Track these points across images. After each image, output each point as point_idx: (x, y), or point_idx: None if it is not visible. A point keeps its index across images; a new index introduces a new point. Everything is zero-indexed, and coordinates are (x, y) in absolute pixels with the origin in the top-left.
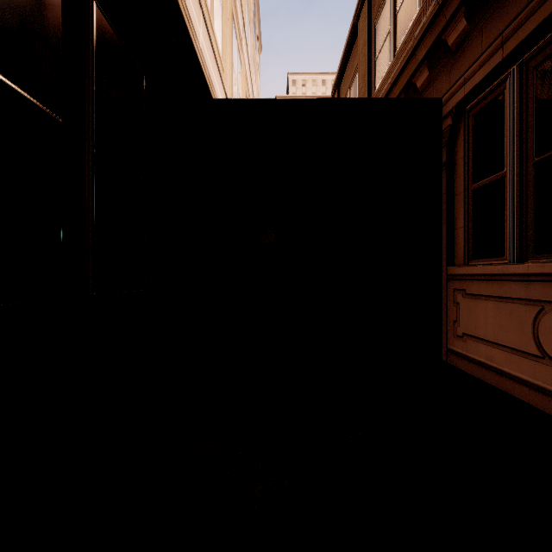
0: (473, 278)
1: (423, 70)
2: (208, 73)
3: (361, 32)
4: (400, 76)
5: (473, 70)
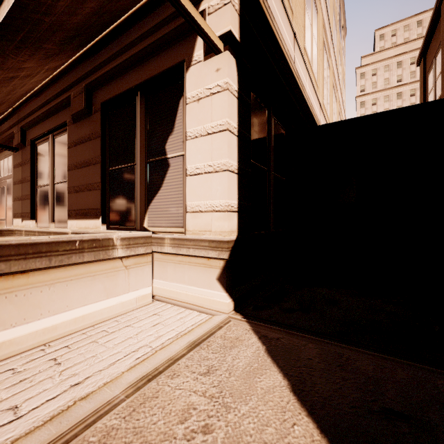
0: None
1: None
2: (310, 103)
3: None
4: None
5: None
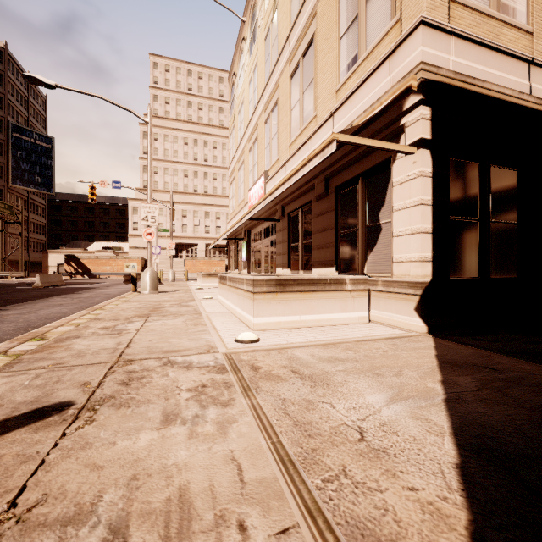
0: None
1: None
2: None
3: None
4: None
5: None
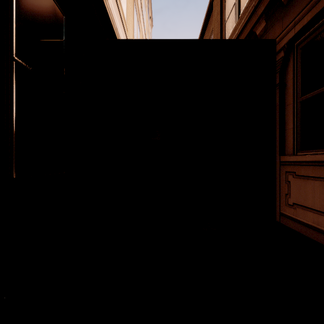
0: (302, 164)
1: (262, 21)
2: (116, 27)
3: (215, 6)
4: (244, 28)
5: (302, 14)
